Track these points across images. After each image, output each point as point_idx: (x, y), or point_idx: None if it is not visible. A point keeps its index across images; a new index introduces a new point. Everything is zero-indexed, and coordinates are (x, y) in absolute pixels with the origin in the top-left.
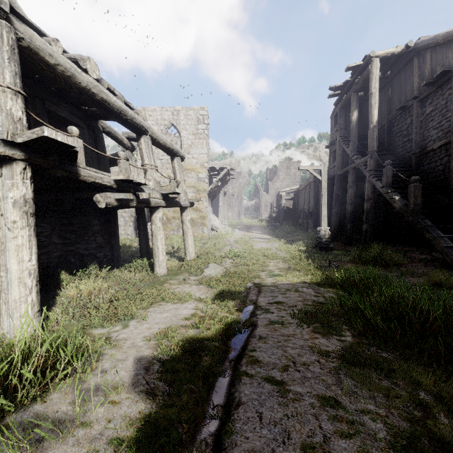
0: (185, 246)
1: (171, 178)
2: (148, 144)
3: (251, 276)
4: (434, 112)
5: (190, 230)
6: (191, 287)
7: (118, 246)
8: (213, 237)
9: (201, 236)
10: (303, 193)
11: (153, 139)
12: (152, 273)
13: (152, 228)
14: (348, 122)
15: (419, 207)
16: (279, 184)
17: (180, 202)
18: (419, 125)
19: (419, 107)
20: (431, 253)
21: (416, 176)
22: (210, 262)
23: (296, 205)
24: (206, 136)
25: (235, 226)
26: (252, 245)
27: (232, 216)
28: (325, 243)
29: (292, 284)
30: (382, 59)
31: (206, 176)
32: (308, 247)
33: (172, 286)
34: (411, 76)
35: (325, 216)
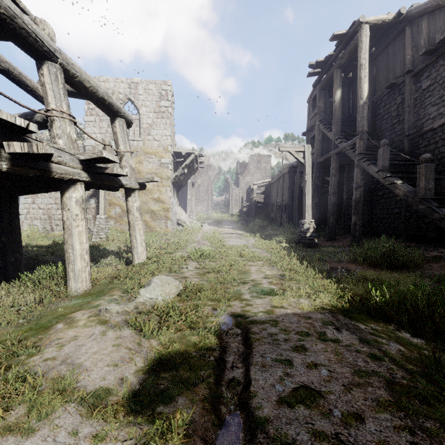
0: (132, 244)
1: (106, 143)
2: (56, 76)
3: (227, 295)
4: (433, 86)
5: (138, 221)
6: (99, 338)
7: (17, 246)
8: (178, 232)
9: (164, 231)
10: (275, 186)
11: (70, 75)
12: (65, 289)
13: (63, 216)
14: (328, 105)
15: (431, 192)
16: (250, 178)
17: (121, 179)
18: (413, 103)
19: (412, 82)
20: (439, 249)
21: (428, 154)
22: (163, 269)
23: (268, 199)
24: (170, 115)
25: (204, 220)
26: (224, 242)
27: (201, 210)
28: (310, 239)
29: (305, 317)
30: (372, 28)
31: (170, 162)
32: (291, 243)
33: (61, 333)
34: (402, 50)
35: (309, 206)
